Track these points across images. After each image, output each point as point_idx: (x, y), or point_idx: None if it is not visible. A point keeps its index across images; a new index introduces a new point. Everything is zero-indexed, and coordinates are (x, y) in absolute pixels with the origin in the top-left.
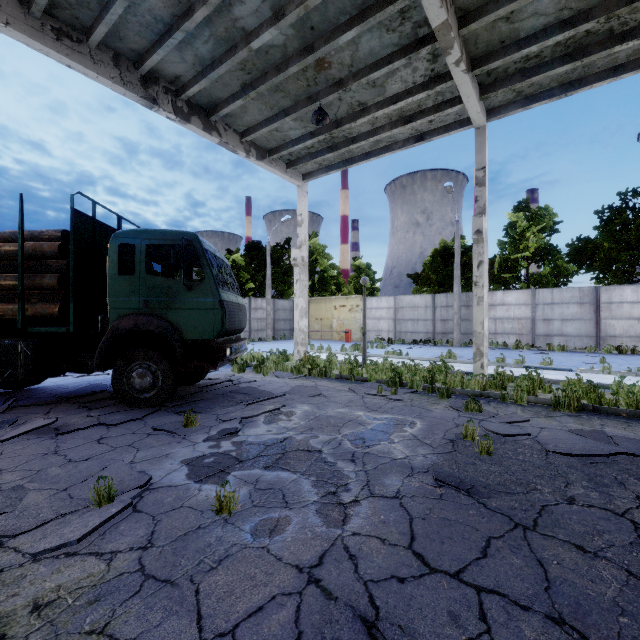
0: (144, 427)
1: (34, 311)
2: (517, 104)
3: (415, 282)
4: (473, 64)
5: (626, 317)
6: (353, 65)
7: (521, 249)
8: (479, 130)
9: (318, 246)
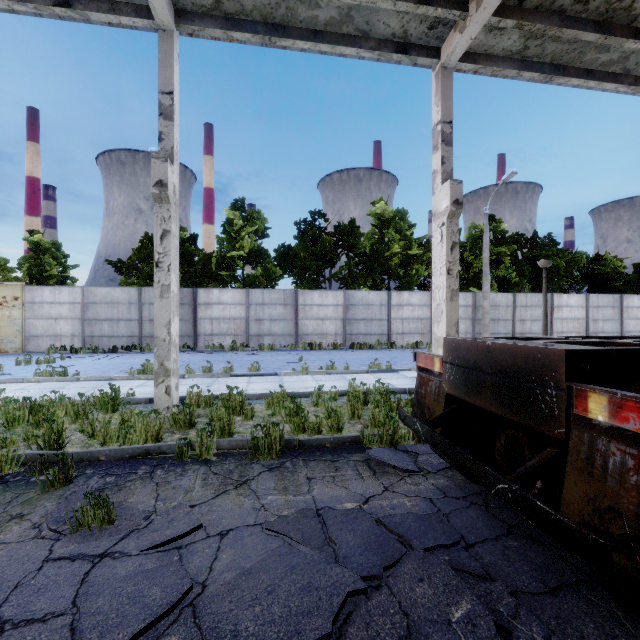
0: None
1: None
2: (216, 21)
3: (118, 271)
4: None
5: (315, 318)
6: None
7: (238, 248)
8: (165, 33)
9: None
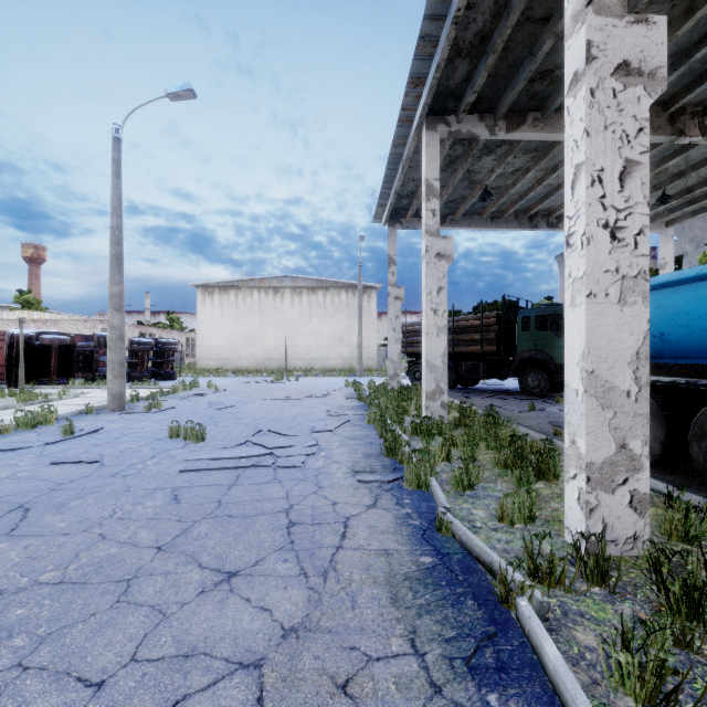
0: (536, 401)
1: (486, 349)
2: None
3: None
4: None
5: None
6: (689, 163)
7: None
8: None
9: None
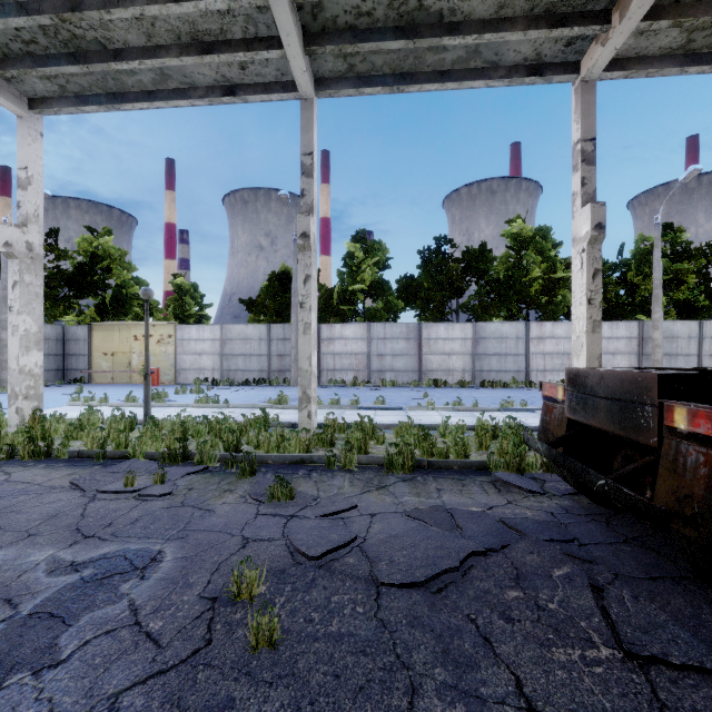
0: None
1: None
2: (349, 82)
3: (249, 309)
4: None
5: (441, 352)
6: None
7: (358, 281)
8: (307, 102)
9: (113, 249)
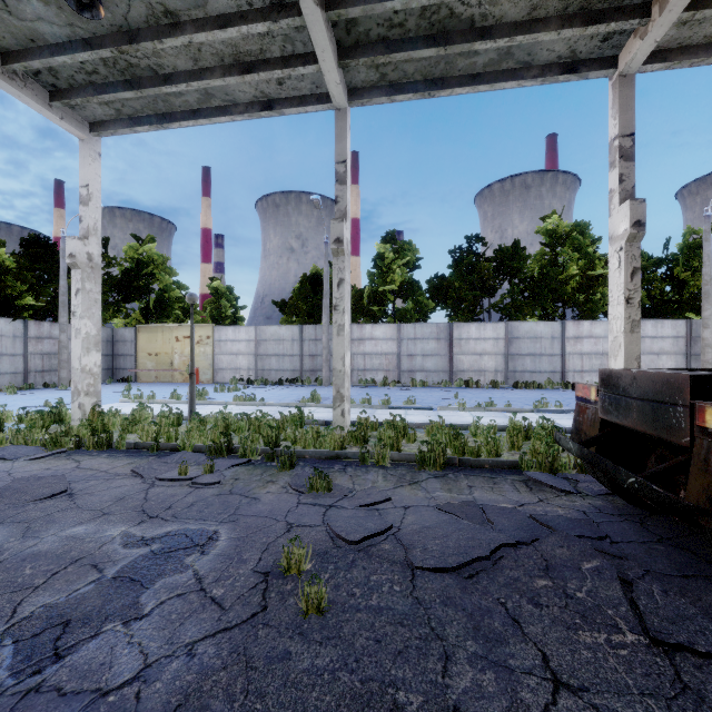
0: None
1: None
2: (381, 90)
3: (282, 311)
4: (328, 2)
5: (472, 353)
6: None
7: (388, 282)
8: (340, 112)
9: (156, 256)
